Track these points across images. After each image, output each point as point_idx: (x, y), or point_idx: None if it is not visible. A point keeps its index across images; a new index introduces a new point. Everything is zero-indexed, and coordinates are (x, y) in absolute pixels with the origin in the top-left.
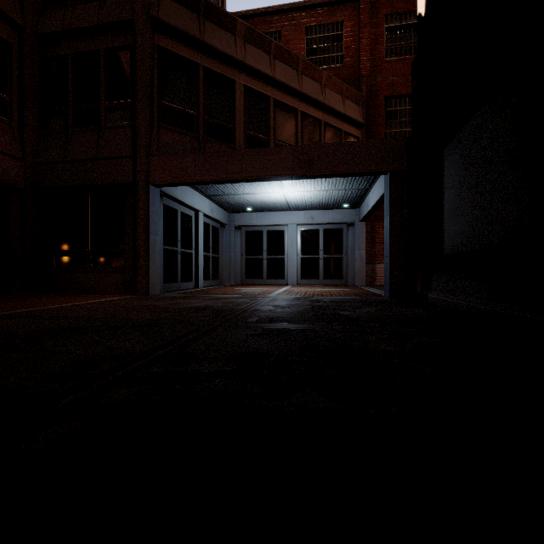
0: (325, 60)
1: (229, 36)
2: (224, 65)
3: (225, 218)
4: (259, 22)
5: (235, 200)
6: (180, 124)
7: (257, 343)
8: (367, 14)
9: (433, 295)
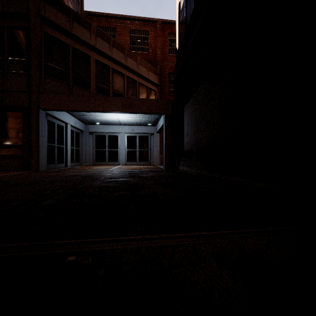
0: (140, 49)
1: (87, 31)
2: (84, 47)
3: (83, 127)
4: (104, 20)
5: (89, 118)
6: (58, 76)
7: (105, 184)
8: (160, 30)
9: (180, 167)
